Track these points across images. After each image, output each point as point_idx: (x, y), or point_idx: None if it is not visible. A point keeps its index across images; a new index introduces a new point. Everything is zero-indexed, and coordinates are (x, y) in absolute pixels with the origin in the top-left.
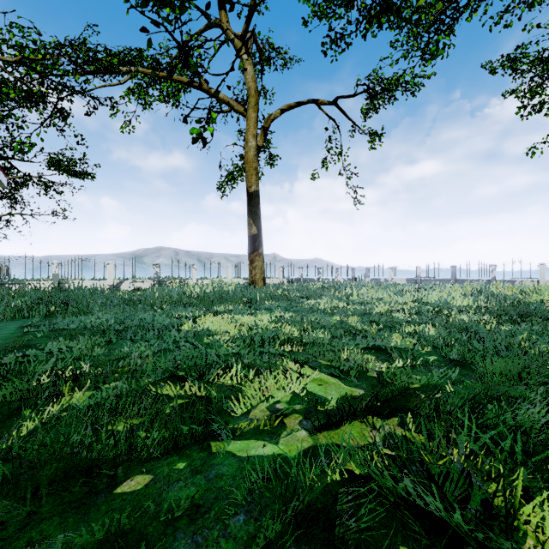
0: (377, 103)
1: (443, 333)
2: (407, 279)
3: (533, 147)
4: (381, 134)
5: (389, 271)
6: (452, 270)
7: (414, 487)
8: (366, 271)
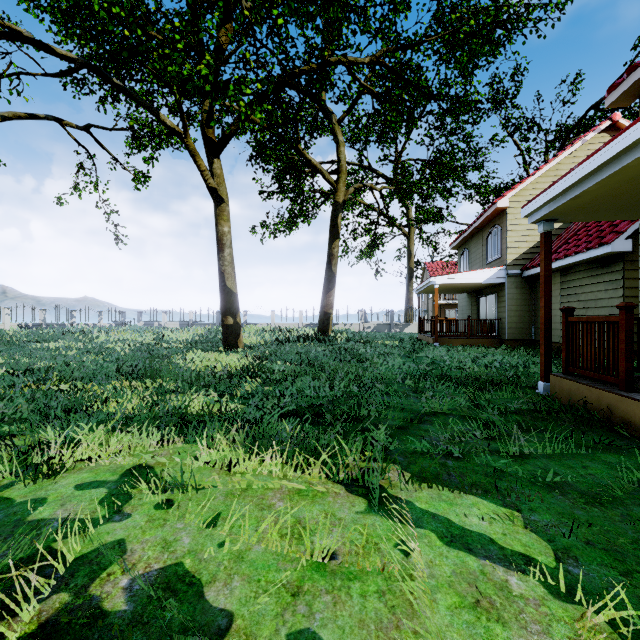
0: (143, 144)
1: (130, 352)
2: (181, 323)
3: (253, 228)
4: (146, 177)
5: (163, 315)
6: (217, 315)
7: (24, 376)
8: (139, 315)
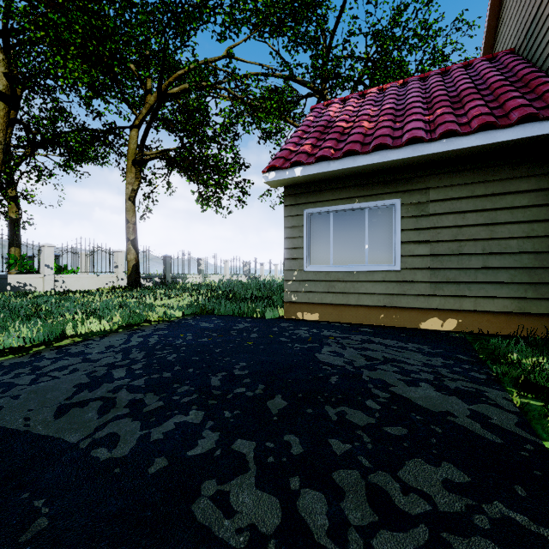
0: None
1: None
2: None
3: None
4: None
5: None
6: None
7: None
8: None
